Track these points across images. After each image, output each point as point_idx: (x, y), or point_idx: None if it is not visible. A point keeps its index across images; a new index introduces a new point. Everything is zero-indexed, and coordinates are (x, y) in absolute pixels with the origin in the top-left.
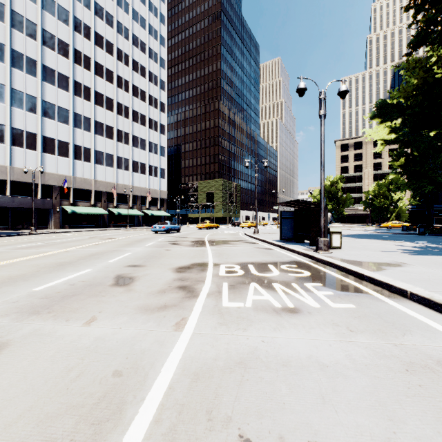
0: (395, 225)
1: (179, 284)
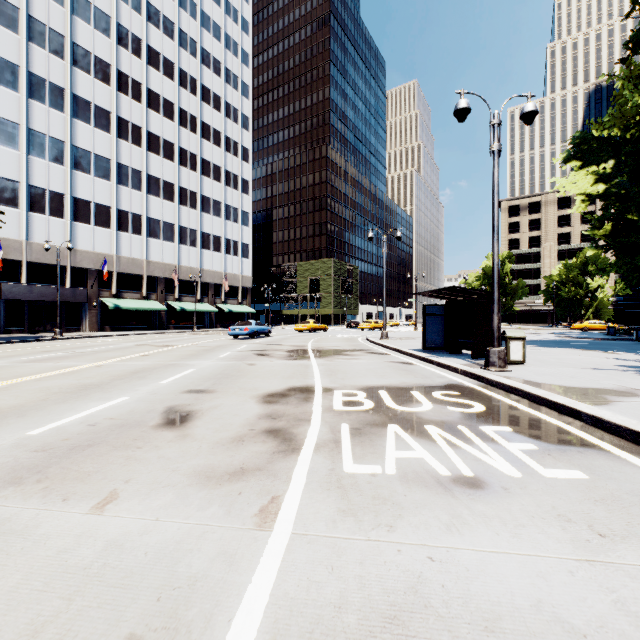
0: (594, 326)
1: (267, 425)
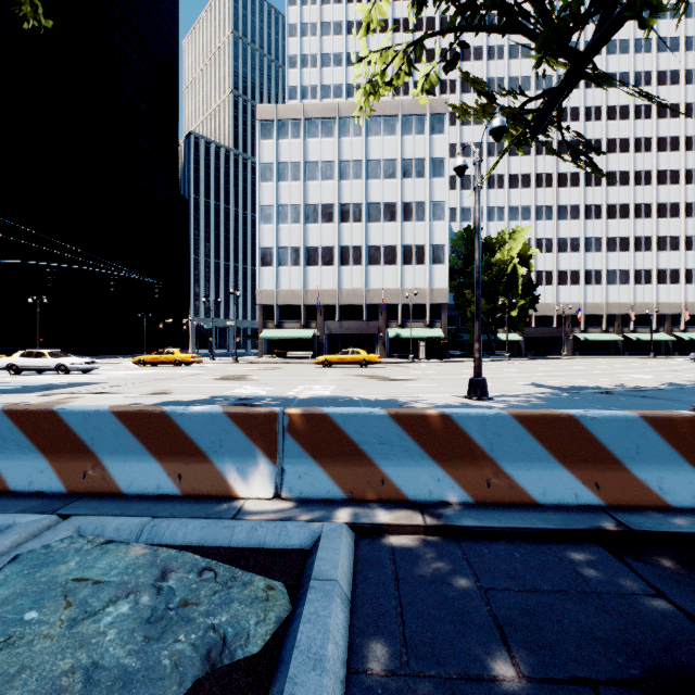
0: None
1: None
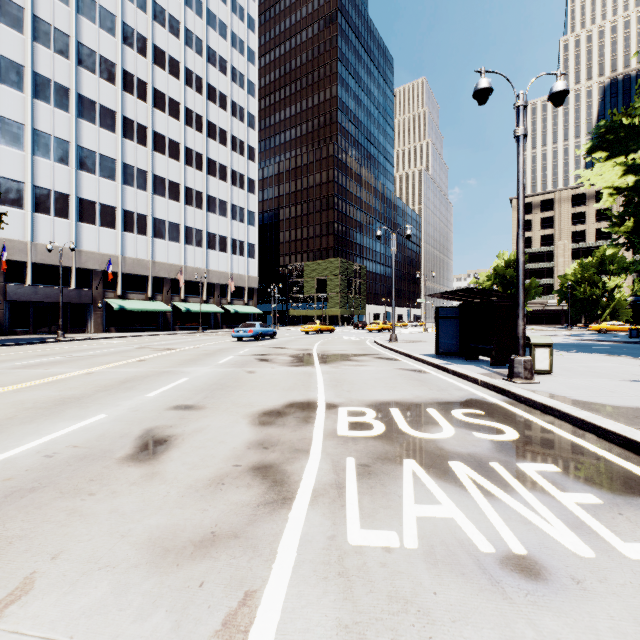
0: (612, 328)
1: (256, 458)
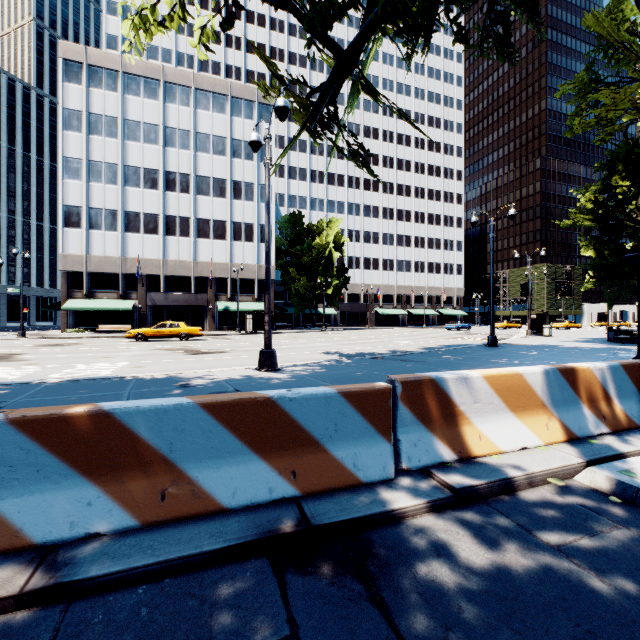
0: None
1: (449, 338)
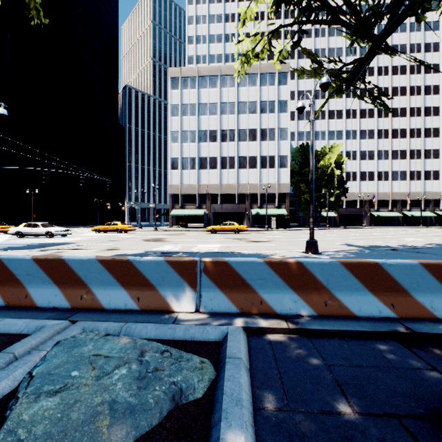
0: None
1: None
